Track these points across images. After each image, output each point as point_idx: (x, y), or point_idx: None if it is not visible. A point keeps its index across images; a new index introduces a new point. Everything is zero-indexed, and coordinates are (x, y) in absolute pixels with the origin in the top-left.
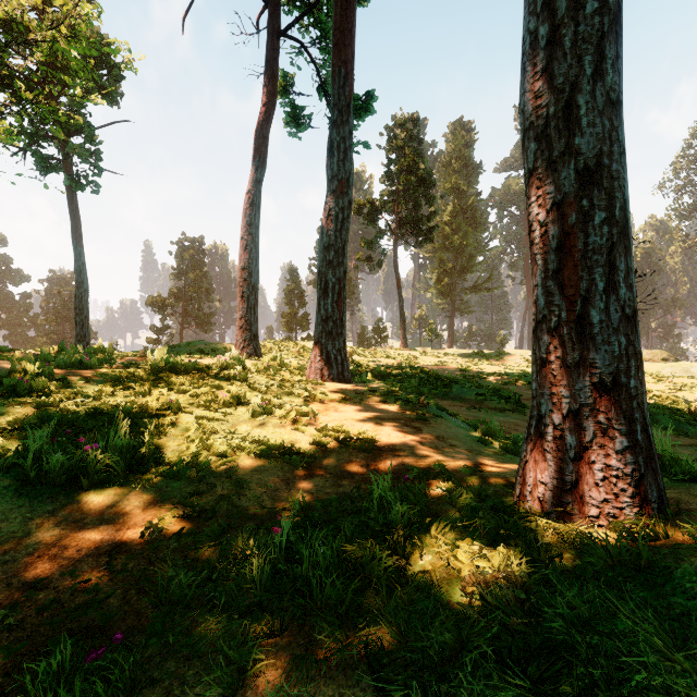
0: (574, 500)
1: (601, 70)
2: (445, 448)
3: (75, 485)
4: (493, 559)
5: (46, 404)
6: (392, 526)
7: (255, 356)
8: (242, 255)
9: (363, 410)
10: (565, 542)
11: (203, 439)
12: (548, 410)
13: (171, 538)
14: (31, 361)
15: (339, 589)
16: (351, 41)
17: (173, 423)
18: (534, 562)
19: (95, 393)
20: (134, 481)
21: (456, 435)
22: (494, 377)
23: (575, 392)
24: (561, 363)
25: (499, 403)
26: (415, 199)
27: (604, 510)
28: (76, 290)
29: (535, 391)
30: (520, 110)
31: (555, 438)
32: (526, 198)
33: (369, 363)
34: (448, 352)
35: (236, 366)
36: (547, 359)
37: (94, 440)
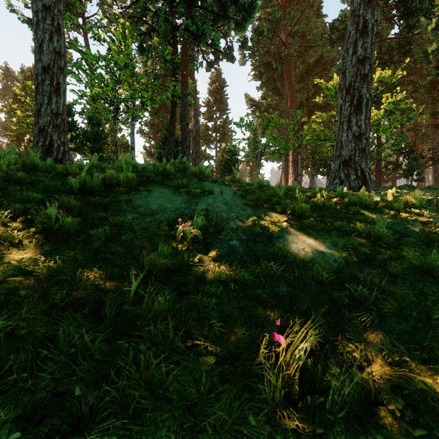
0: None
1: None
2: None
3: None
4: None
5: None
6: None
7: None
8: None
9: None
10: None
11: None
12: None
13: None
14: None
15: None
16: None
17: None
18: None
19: None
20: None
21: None
22: None
23: None
24: None
25: None
26: None
27: None
28: None
29: None
30: None
31: None
32: None
33: None
34: None
35: None
36: None
37: None
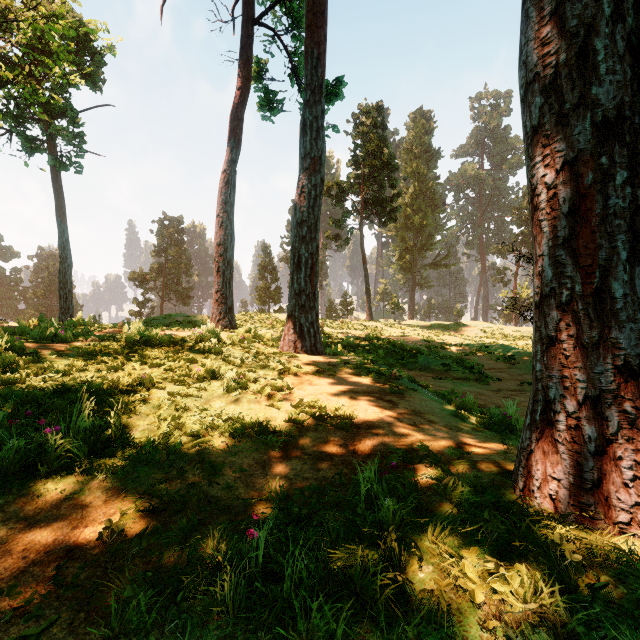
0: (597, 502)
1: (622, 9)
2: (424, 424)
3: (33, 472)
4: (513, 579)
5: (11, 381)
6: (382, 525)
7: (230, 328)
8: (218, 231)
9: (337, 382)
10: (596, 558)
11: (175, 417)
12: (558, 394)
13: (133, 539)
14: (0, 335)
15: (328, 617)
16: (323, 23)
17: (145, 399)
18: (565, 587)
19: (65, 368)
20: (98, 467)
21: (432, 409)
22: (456, 347)
23: (594, 376)
24: (575, 342)
25: (463, 373)
26: (379, 182)
27: (637, 516)
28: (60, 265)
29: (540, 373)
30: (520, 62)
31: (570, 427)
32: (528, 159)
33: (339, 334)
34: (409, 323)
35: (211, 339)
36: (556, 338)
37: (56, 421)
